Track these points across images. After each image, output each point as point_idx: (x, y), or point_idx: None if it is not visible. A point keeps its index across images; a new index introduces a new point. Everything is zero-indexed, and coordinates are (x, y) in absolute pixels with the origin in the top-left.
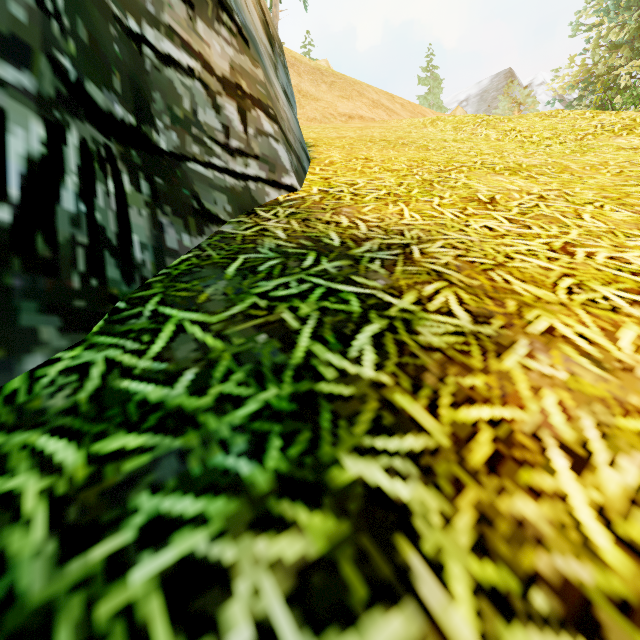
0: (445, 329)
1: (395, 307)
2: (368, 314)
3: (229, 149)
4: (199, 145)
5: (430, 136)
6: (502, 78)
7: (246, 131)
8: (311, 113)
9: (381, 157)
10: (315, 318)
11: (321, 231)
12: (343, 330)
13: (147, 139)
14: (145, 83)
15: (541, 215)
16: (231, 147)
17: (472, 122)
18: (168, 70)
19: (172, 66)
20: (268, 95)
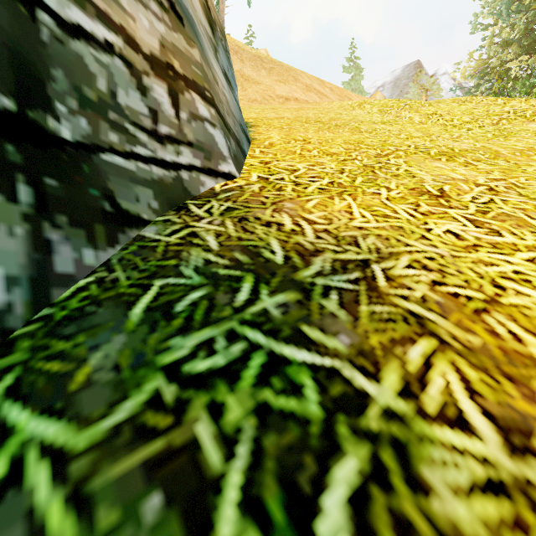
0: (469, 473)
1: (374, 405)
2: (334, 426)
3: (157, 136)
4: (118, 132)
5: (359, 118)
6: (412, 68)
7: (178, 115)
8: (252, 95)
9: (318, 139)
10: (249, 438)
11: (260, 238)
12: (297, 478)
13: (38, 128)
14: (39, 57)
15: (503, 214)
16: (160, 133)
17: (396, 106)
18: (76, 43)
19: (82, 38)
20: (204, 76)
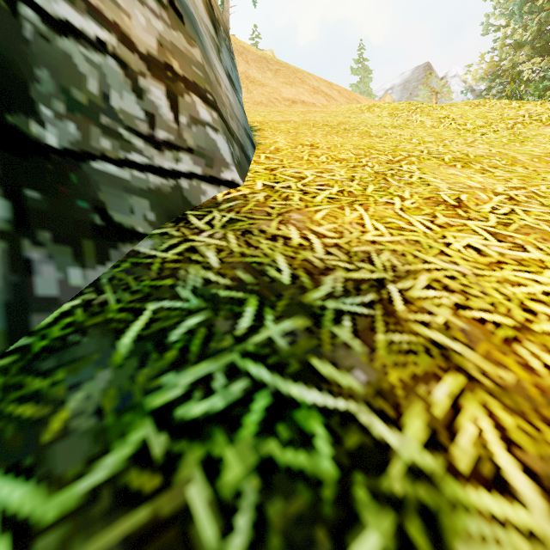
0: None
1: (397, 460)
2: (351, 489)
3: (155, 141)
4: (111, 138)
5: (369, 121)
6: (422, 70)
7: (177, 119)
8: (258, 97)
9: (326, 144)
10: (251, 505)
11: (265, 253)
12: None
13: (19, 134)
14: (21, 55)
15: (527, 227)
16: (157, 139)
17: (407, 109)
18: (63, 40)
19: (71, 36)
20: (206, 78)
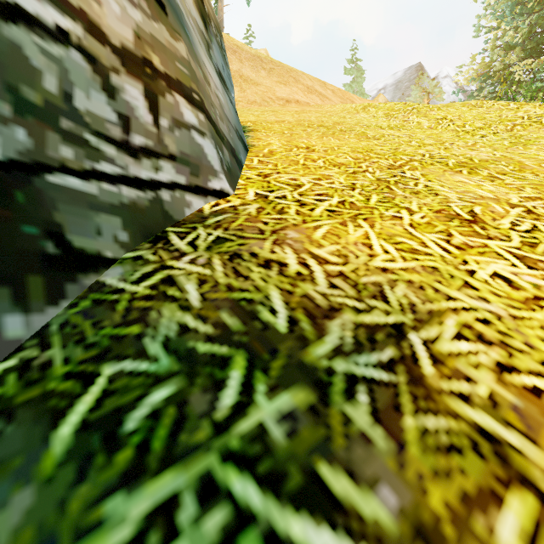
0: None
1: None
2: None
3: (130, 148)
4: (74, 145)
5: (365, 122)
6: (413, 71)
7: (157, 122)
8: (251, 96)
9: (323, 146)
10: None
11: (257, 286)
12: None
13: None
14: None
15: None
16: (133, 145)
17: (403, 109)
18: (10, 27)
19: (22, 22)
20: (192, 75)
